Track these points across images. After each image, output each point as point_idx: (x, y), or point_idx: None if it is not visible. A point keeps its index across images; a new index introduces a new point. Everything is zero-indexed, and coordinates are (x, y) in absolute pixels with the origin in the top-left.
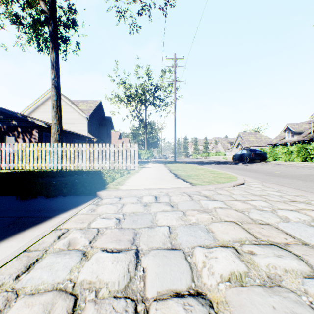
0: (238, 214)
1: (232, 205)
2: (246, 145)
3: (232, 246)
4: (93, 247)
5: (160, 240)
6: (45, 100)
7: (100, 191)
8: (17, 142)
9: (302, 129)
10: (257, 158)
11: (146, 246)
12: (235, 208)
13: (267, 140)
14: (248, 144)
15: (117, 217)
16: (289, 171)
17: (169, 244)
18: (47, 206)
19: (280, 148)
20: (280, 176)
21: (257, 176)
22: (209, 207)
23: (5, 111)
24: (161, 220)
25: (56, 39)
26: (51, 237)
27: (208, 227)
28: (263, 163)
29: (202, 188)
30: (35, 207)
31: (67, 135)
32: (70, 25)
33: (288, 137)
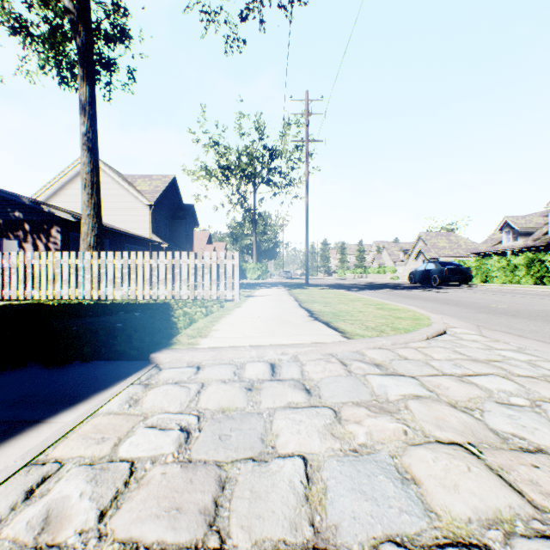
0: (462, 418)
1: (438, 389)
2: (432, 255)
3: (483, 542)
4: (103, 538)
5: (283, 513)
6: (76, 175)
7: (158, 351)
8: (23, 249)
9: (533, 226)
10: (455, 278)
11: (246, 535)
12: (449, 399)
13: (469, 245)
14: (436, 253)
15: (183, 424)
16: (520, 303)
17: (308, 528)
18: (40, 389)
19: (495, 261)
20: (507, 314)
21: (465, 315)
22: (391, 397)
23: (1, 194)
24: (284, 436)
25: (90, 61)
26: (9, 492)
27: (402, 462)
28: (464, 286)
29: (366, 343)
30: (10, 393)
31: (114, 236)
32: (117, 37)
33: (508, 241)
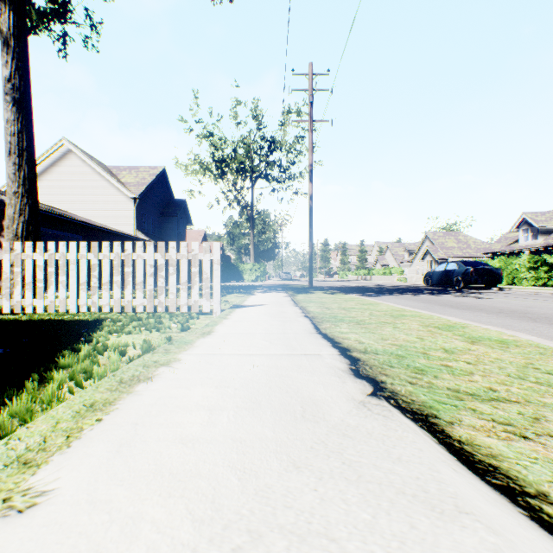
0: None
1: None
2: (441, 256)
3: None
4: None
5: None
6: (51, 165)
7: None
8: None
9: None
10: (483, 280)
11: None
12: None
13: (479, 245)
14: (444, 253)
15: None
16: None
17: None
18: None
19: (524, 260)
20: None
21: None
22: None
23: None
24: None
25: None
26: None
27: None
28: (494, 290)
29: None
30: None
31: (88, 232)
32: None
33: (525, 239)
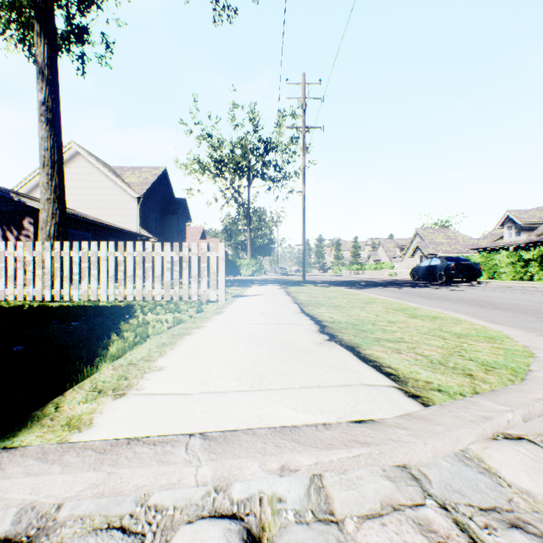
0: None
1: None
2: (430, 251)
3: None
4: None
5: None
6: None
7: None
8: None
9: (537, 220)
10: (463, 275)
11: None
12: None
13: (467, 241)
14: (434, 249)
15: None
16: None
17: None
18: None
19: (503, 256)
20: None
21: (536, 326)
22: None
23: None
24: None
25: (49, 15)
26: None
27: None
28: (473, 283)
29: (478, 426)
30: None
31: (97, 230)
32: None
33: (510, 236)
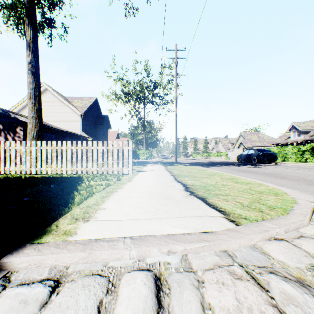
0: None
1: None
2: (248, 145)
3: None
4: None
5: None
6: None
7: (18, 248)
8: None
9: (309, 128)
10: (267, 159)
11: None
12: None
13: (270, 139)
14: (250, 144)
15: None
16: None
17: None
18: None
19: (290, 148)
20: None
21: (303, 188)
22: None
23: None
24: None
25: (33, 14)
26: None
27: None
28: (272, 164)
29: (261, 234)
30: None
31: (58, 133)
32: (53, 2)
33: (294, 136)
